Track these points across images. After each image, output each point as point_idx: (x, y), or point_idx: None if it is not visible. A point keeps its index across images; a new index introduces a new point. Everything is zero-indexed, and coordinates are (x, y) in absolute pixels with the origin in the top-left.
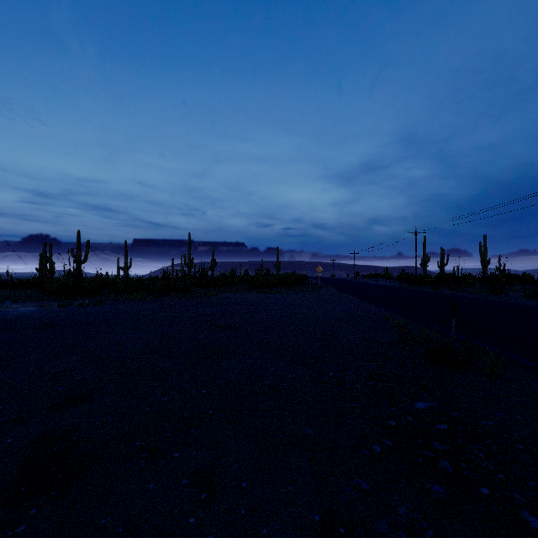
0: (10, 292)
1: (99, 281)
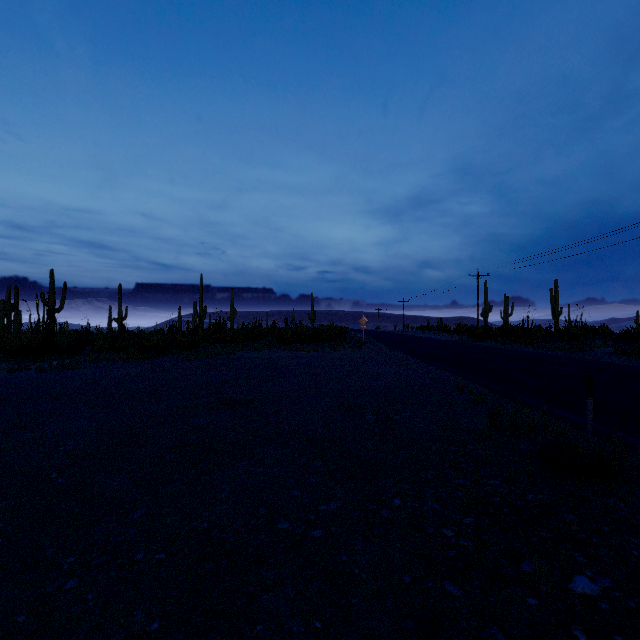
0: None
1: (80, 335)
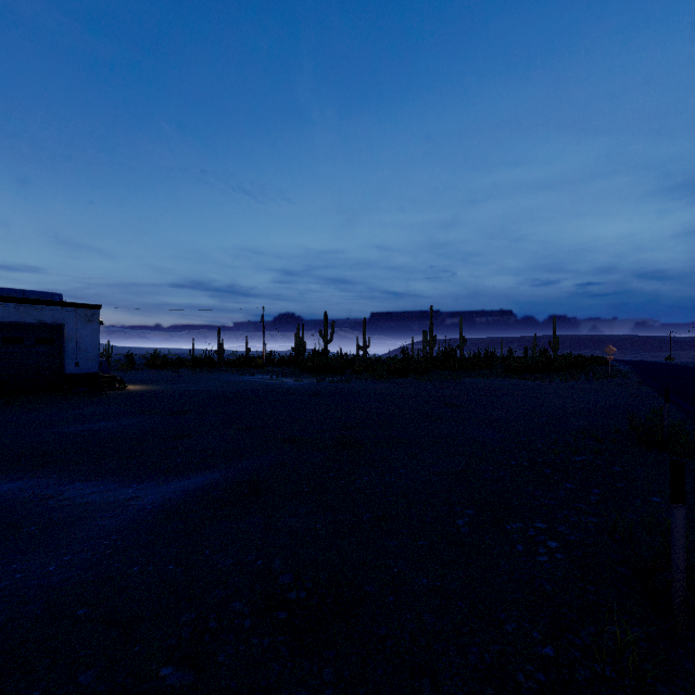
0: (277, 368)
1: (342, 360)
